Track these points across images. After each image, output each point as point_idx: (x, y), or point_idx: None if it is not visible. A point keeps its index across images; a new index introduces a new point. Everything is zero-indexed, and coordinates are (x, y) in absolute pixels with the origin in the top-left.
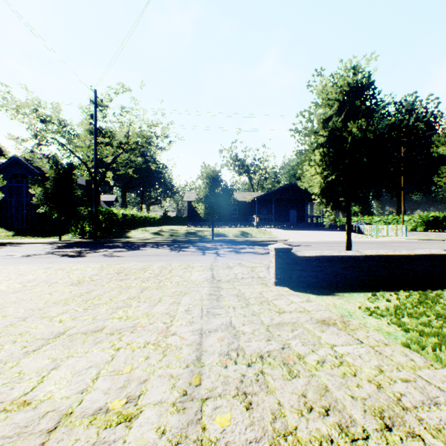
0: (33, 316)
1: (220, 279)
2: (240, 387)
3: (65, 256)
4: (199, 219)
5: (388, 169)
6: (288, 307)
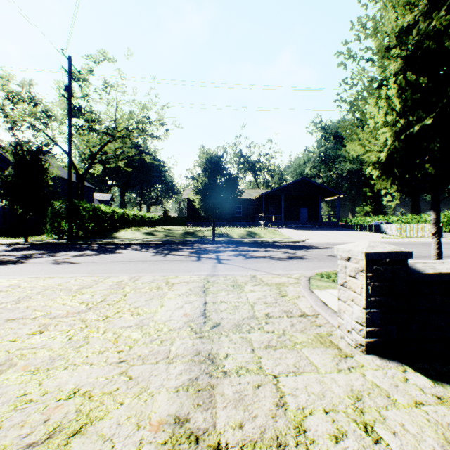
0: None
1: (219, 322)
2: None
3: None
4: (200, 218)
5: None
6: None
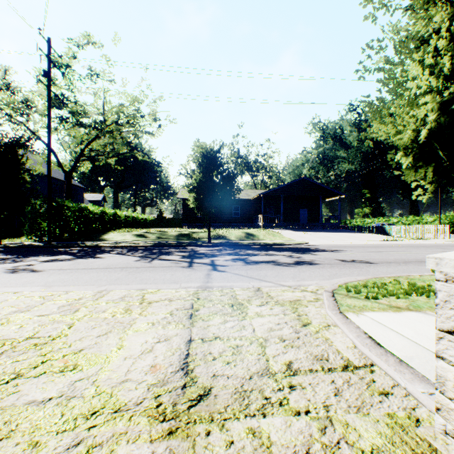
0: None
1: (209, 385)
2: None
3: None
4: (196, 219)
5: None
6: None
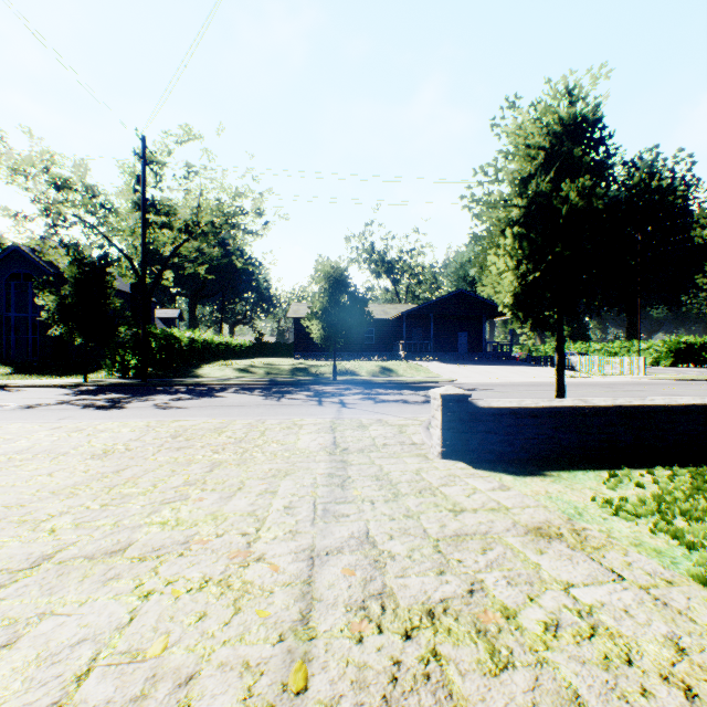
0: (4, 520)
1: (347, 447)
2: (392, 696)
3: (89, 407)
4: (313, 347)
5: (626, 263)
6: (470, 501)
